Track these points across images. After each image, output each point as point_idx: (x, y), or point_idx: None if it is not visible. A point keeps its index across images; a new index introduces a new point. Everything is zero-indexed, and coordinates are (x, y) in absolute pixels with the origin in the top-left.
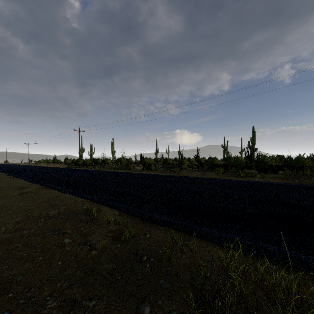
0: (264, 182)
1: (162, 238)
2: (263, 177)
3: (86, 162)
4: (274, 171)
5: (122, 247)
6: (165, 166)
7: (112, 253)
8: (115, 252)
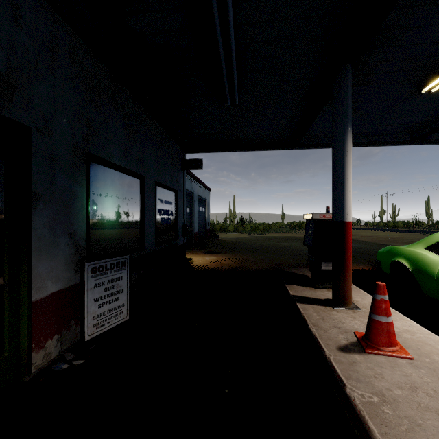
0: None
1: None
2: None
3: (396, 224)
4: None
5: None
6: None
7: None
8: None
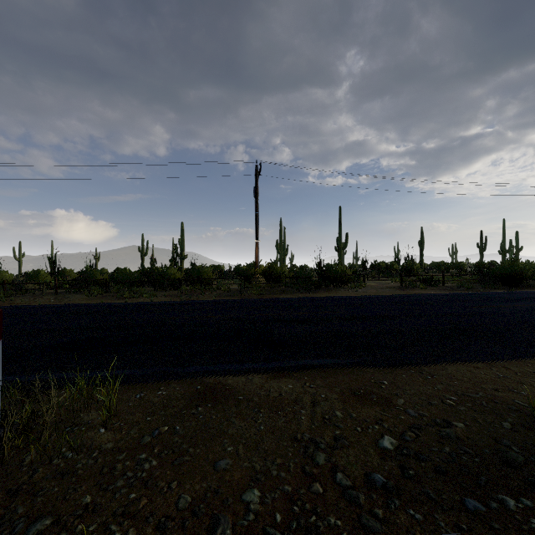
0: (144, 302)
1: None
2: (151, 296)
3: None
4: (176, 287)
5: None
6: None
7: None
8: None
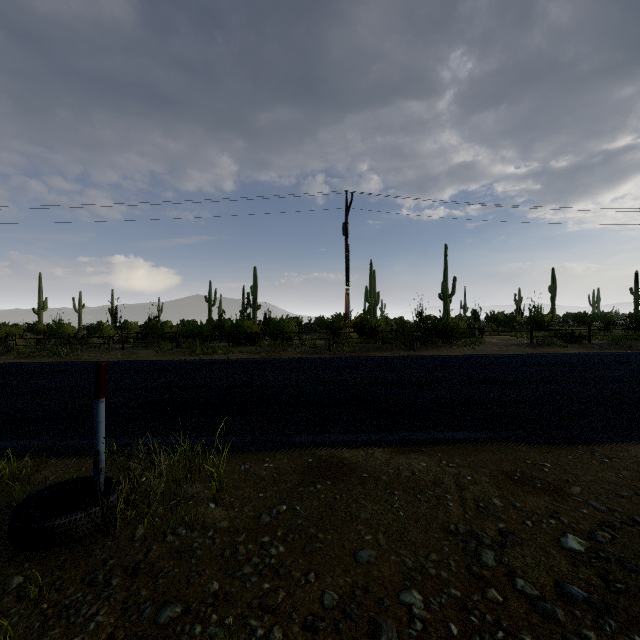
0: (220, 359)
1: None
2: (227, 352)
3: None
4: (253, 342)
5: None
6: (40, 342)
7: None
8: None
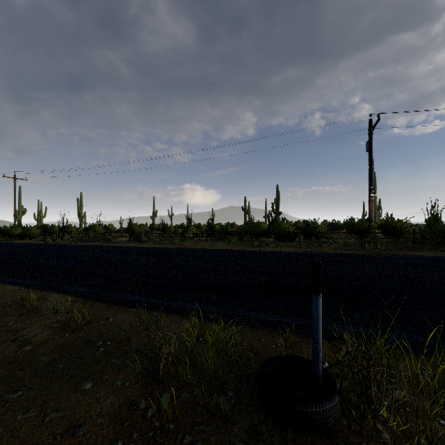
0: (276, 251)
1: (129, 320)
2: (277, 246)
3: (28, 230)
4: (290, 239)
5: (72, 336)
6: (162, 235)
7: (55, 344)
8: (59, 343)
